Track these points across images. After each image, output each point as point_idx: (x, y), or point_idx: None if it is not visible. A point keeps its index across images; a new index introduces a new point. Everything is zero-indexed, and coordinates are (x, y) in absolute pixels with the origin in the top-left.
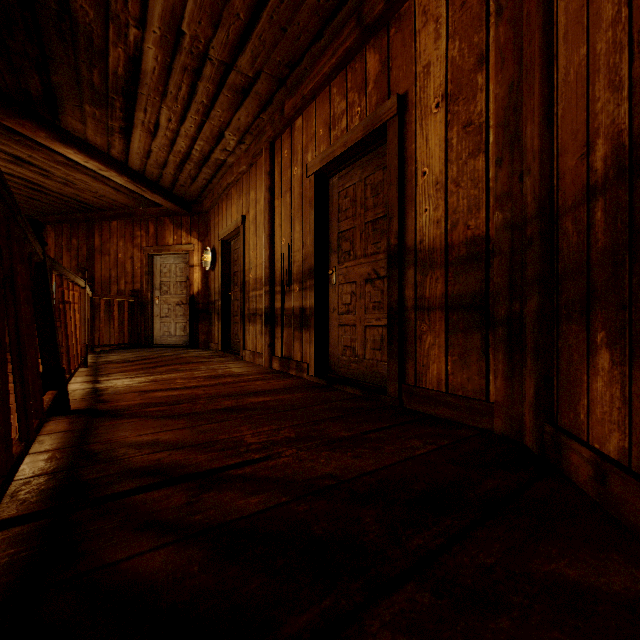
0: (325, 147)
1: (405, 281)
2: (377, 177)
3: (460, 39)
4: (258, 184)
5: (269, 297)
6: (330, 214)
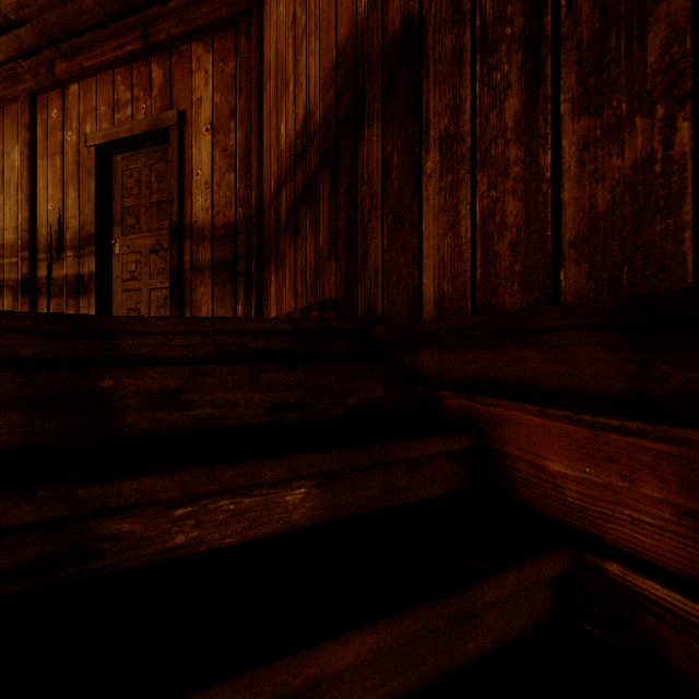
0: (108, 125)
1: (184, 250)
2: (162, 167)
3: (221, 93)
4: (8, 134)
5: (29, 264)
6: (113, 189)
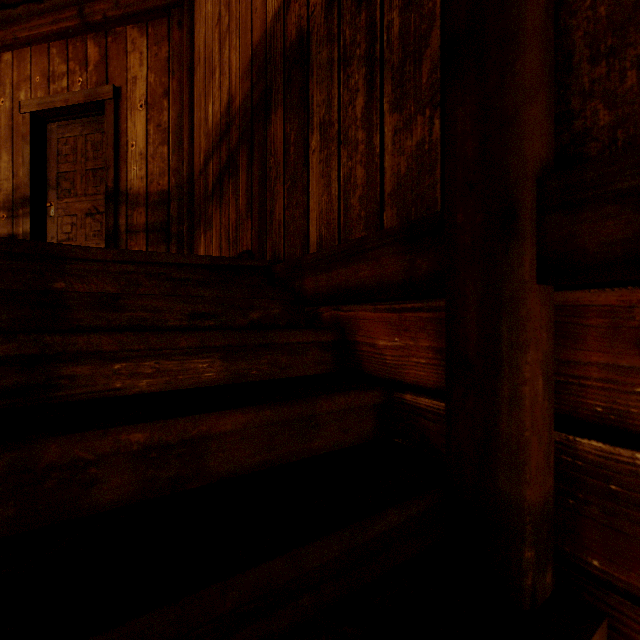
0: (43, 94)
1: (120, 214)
2: (97, 137)
3: (155, 74)
4: None
5: None
6: (48, 155)
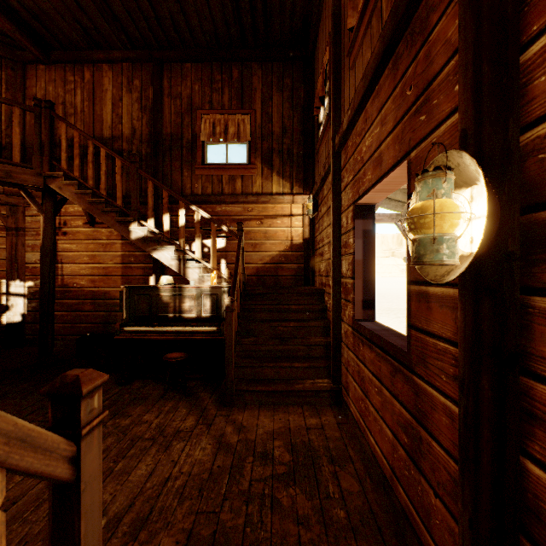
0: None
1: None
2: None
3: None
4: None
5: None
6: None
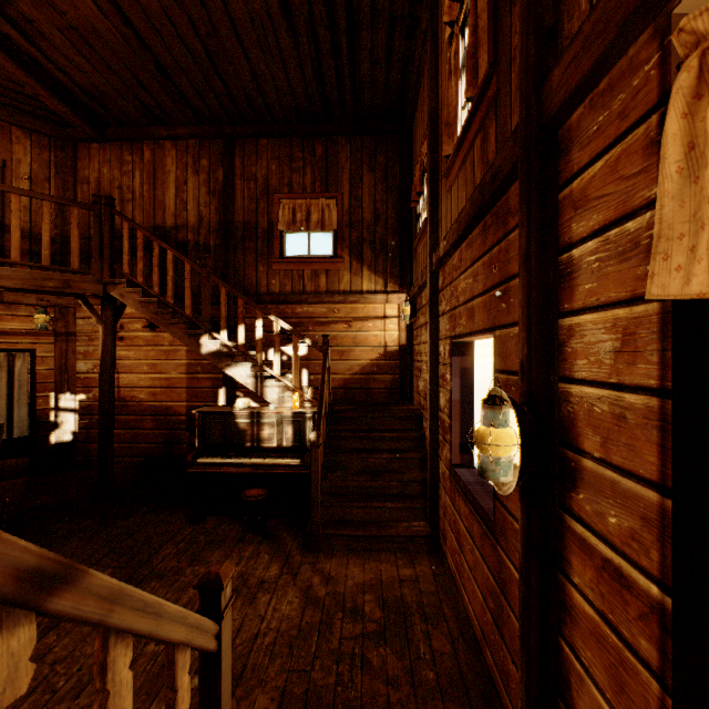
0: None
1: (5, 239)
2: None
3: (39, 165)
4: None
5: None
6: None
